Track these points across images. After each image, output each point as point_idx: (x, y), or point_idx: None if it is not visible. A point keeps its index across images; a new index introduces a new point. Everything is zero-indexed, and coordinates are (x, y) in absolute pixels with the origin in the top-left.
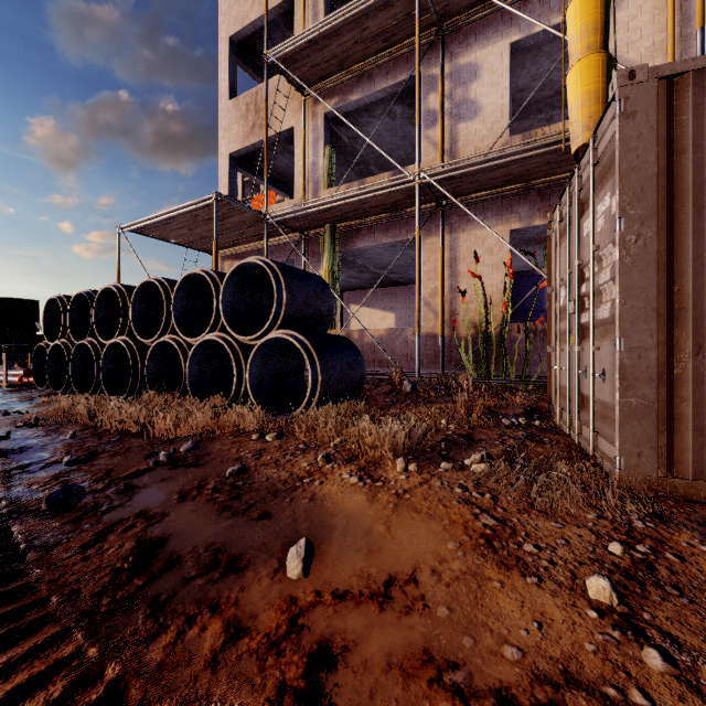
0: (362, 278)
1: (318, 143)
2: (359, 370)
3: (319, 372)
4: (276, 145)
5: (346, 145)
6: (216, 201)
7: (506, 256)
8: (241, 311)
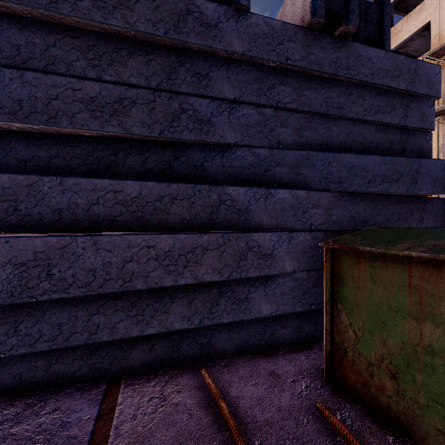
0: None
1: None
2: None
3: None
4: None
5: None
6: None
7: None
8: None
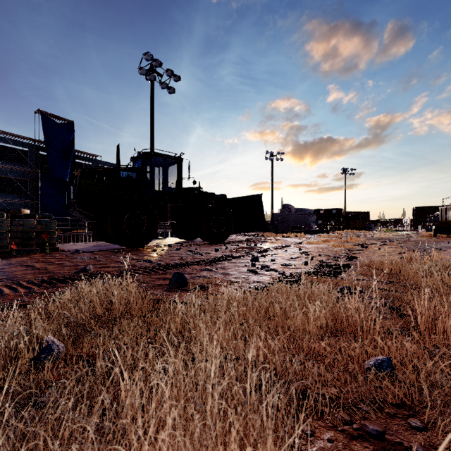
0: None
1: None
2: None
3: None
4: None
5: None
6: None
7: None
8: None
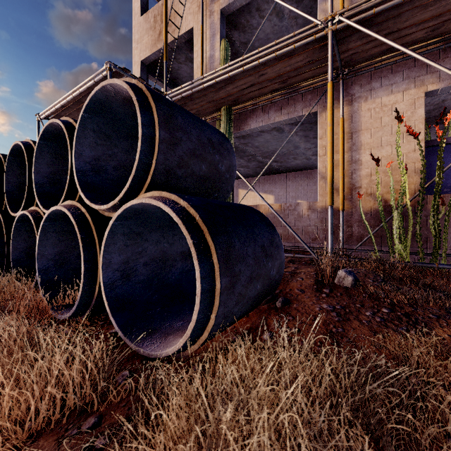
0: (249, 167)
1: (214, 38)
2: (276, 256)
3: (216, 271)
4: (176, 39)
5: (238, 51)
6: (110, 71)
7: (421, 121)
8: (109, 172)
